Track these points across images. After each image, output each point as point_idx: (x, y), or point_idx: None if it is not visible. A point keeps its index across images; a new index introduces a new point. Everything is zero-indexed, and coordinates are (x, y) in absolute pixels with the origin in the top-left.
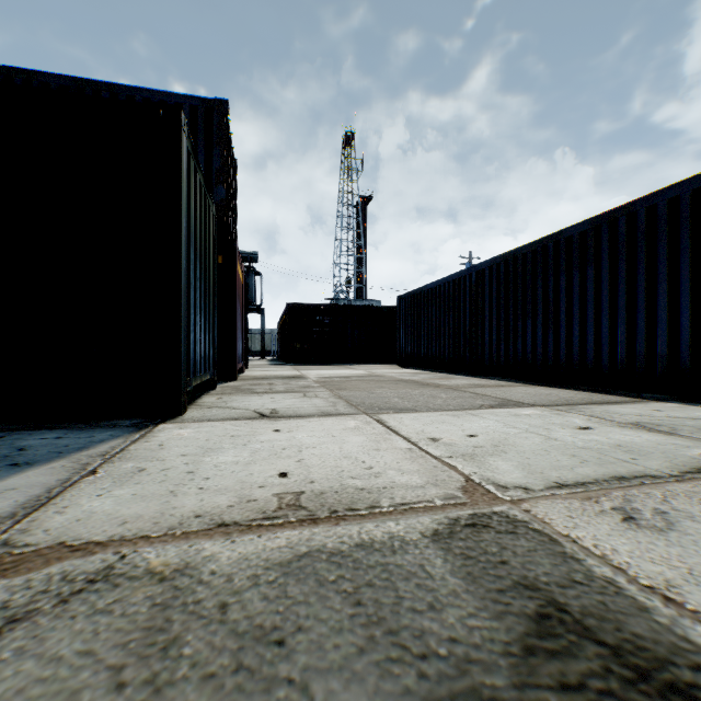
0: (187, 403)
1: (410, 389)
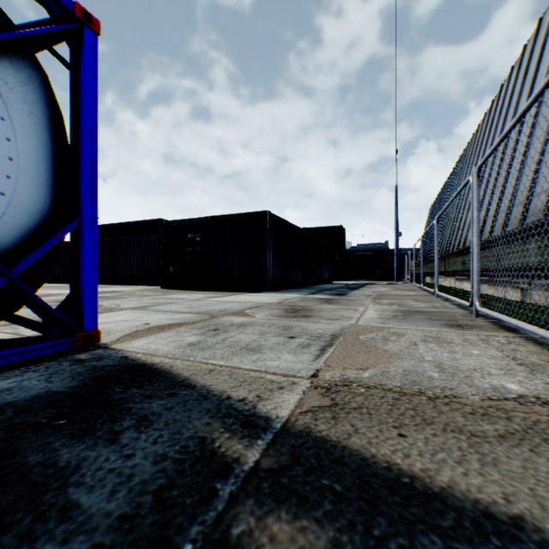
0: None
1: None
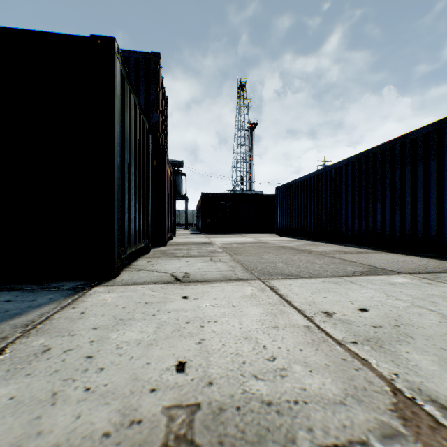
0: (124, 266)
1: (289, 254)
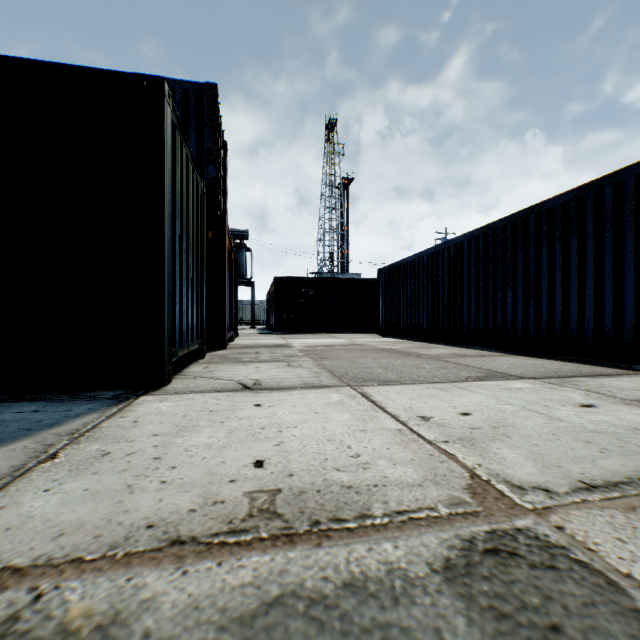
0: (174, 373)
1: (392, 359)
